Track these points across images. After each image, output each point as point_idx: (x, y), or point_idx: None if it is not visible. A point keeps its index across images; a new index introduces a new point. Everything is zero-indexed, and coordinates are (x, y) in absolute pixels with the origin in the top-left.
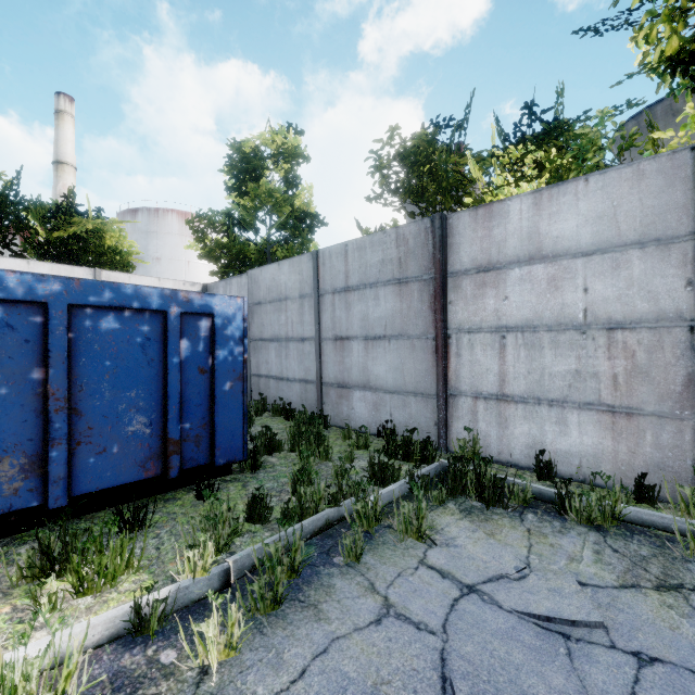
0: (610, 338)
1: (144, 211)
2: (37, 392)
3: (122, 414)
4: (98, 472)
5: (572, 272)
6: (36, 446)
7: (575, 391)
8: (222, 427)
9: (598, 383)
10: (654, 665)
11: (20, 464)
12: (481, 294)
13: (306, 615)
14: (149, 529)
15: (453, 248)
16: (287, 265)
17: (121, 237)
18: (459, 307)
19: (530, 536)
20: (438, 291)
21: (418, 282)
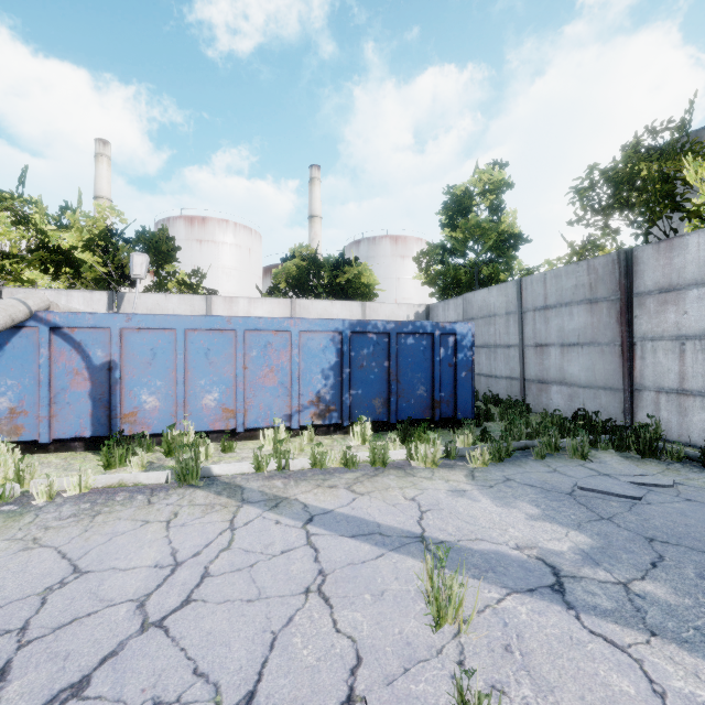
0: None
1: (365, 241)
2: (386, 372)
3: (415, 385)
4: (406, 411)
5: None
6: (386, 395)
7: None
8: (460, 397)
9: None
10: (694, 502)
11: (381, 401)
12: (663, 310)
13: (514, 466)
14: None
15: (638, 274)
16: (495, 290)
17: (369, 275)
18: (643, 321)
19: (666, 470)
20: (623, 309)
21: (606, 302)
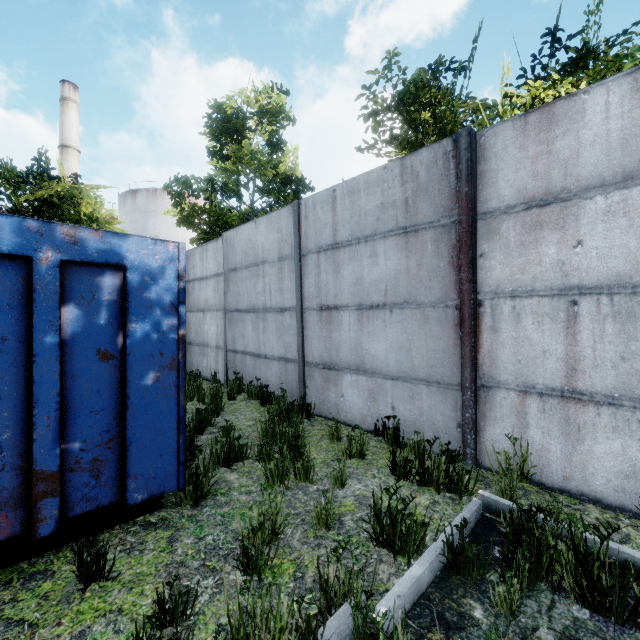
0: None
1: (144, 191)
2: None
3: None
4: None
5: None
6: None
7: None
8: (139, 443)
9: None
10: None
11: None
12: (534, 240)
13: None
14: None
15: (486, 177)
16: (264, 222)
17: (97, 204)
18: (497, 261)
19: None
20: (464, 239)
21: (433, 230)
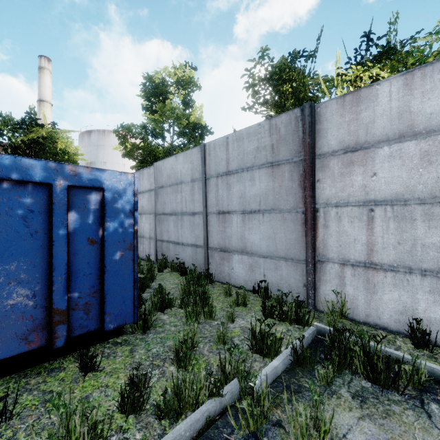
0: None
1: (96, 132)
2: None
3: None
4: None
5: None
6: None
7: None
8: (112, 294)
9: None
10: None
11: None
12: (348, 172)
13: None
14: (10, 421)
15: (321, 133)
16: (182, 157)
17: (68, 142)
18: (327, 184)
19: None
20: (307, 171)
21: (289, 164)
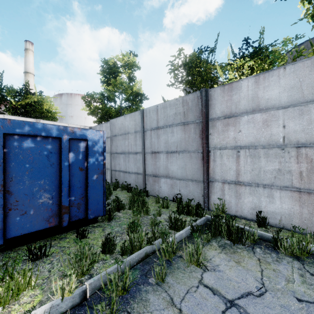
0: (298, 152)
1: (65, 94)
2: None
3: (35, 193)
4: (21, 225)
5: (276, 117)
6: None
7: (278, 180)
8: (92, 198)
9: (291, 176)
10: None
11: None
12: (226, 129)
13: None
14: (47, 257)
15: (211, 106)
16: (128, 117)
17: (51, 104)
18: (215, 136)
19: (260, 264)
20: (204, 128)
21: (193, 124)
